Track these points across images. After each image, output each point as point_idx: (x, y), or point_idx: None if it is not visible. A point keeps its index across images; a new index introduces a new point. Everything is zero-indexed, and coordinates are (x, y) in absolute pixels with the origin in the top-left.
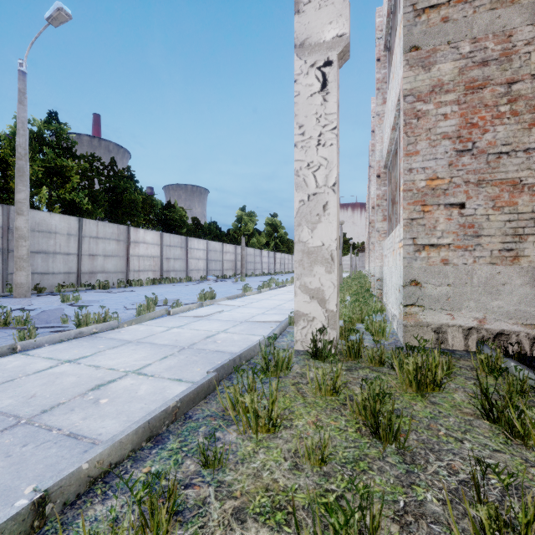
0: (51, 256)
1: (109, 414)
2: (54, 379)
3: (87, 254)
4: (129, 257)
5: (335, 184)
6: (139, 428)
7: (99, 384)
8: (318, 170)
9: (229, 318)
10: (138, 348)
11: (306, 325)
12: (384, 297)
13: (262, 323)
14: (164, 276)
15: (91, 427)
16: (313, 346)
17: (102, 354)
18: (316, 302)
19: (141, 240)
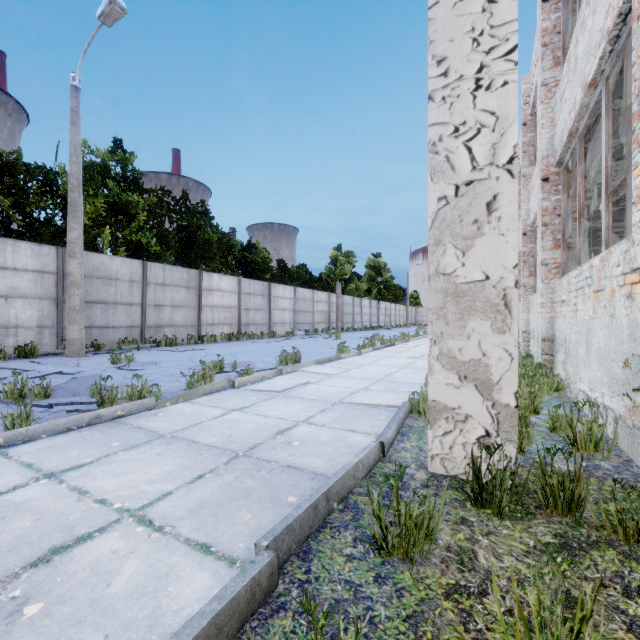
0: (111, 306)
1: None
2: None
3: (152, 304)
4: (202, 307)
5: (513, 159)
6: None
7: (55, 547)
8: (475, 138)
9: (316, 395)
10: (167, 450)
11: (451, 429)
12: (560, 367)
13: (366, 406)
14: (242, 330)
15: None
16: (474, 479)
17: (108, 460)
18: (472, 386)
19: (215, 287)
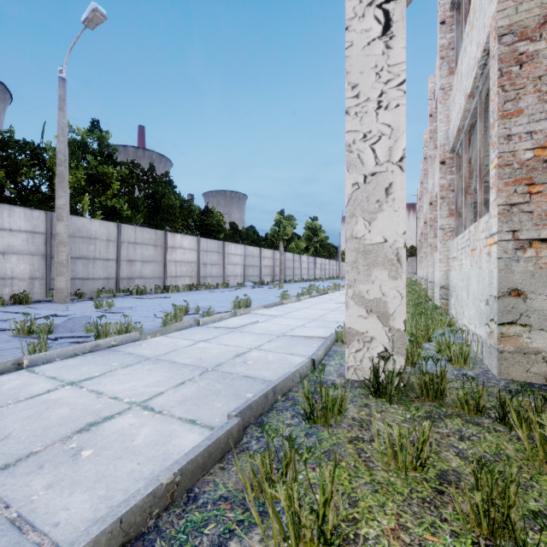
0: (91, 261)
1: (85, 480)
2: (44, 409)
3: (125, 260)
4: (167, 262)
5: (403, 158)
6: (101, 535)
7: (91, 423)
8: (378, 142)
9: (264, 330)
10: (154, 367)
11: (361, 347)
12: (452, 308)
13: (303, 338)
14: (201, 282)
15: (50, 506)
16: (374, 379)
17: (112, 374)
18: (375, 317)
19: (178, 245)
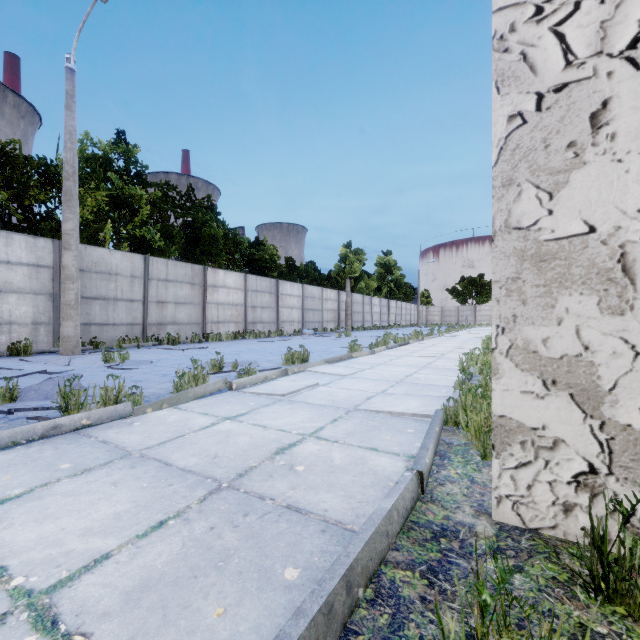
0: (111, 303)
1: None
2: None
3: (154, 301)
4: (206, 304)
5: (639, 39)
6: None
7: None
8: (571, 17)
9: (326, 399)
10: (127, 477)
11: (530, 459)
12: None
13: (388, 415)
14: (249, 329)
15: None
16: (594, 555)
17: (42, 493)
18: (565, 396)
19: (221, 283)
